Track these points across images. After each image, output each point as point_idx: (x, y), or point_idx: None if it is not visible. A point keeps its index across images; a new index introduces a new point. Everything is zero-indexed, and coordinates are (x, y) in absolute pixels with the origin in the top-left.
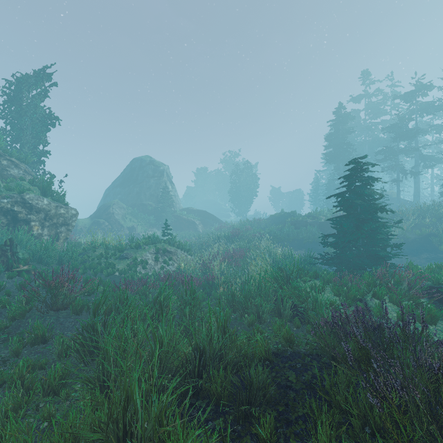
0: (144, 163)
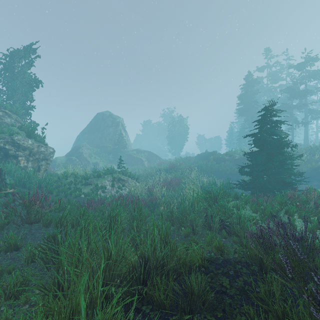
0: (105, 116)
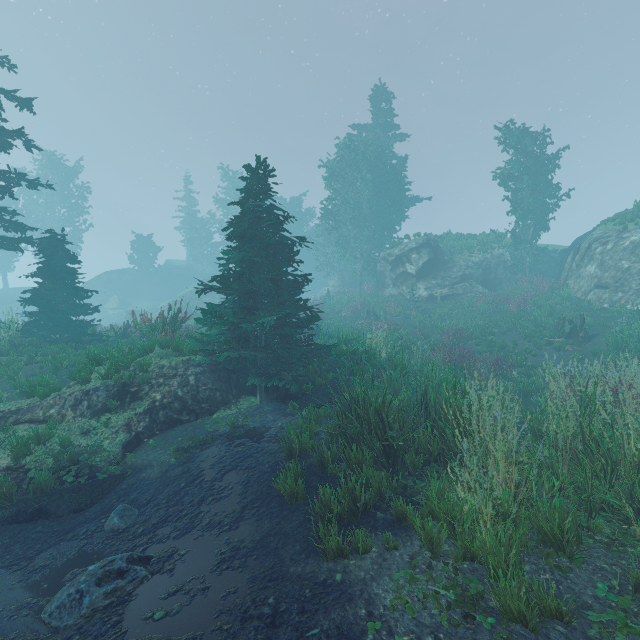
0: None
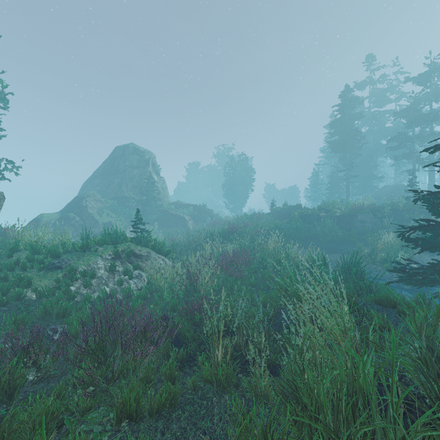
0: (127, 152)
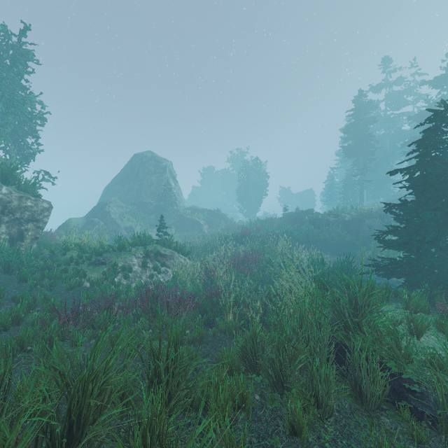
0: (145, 159)
